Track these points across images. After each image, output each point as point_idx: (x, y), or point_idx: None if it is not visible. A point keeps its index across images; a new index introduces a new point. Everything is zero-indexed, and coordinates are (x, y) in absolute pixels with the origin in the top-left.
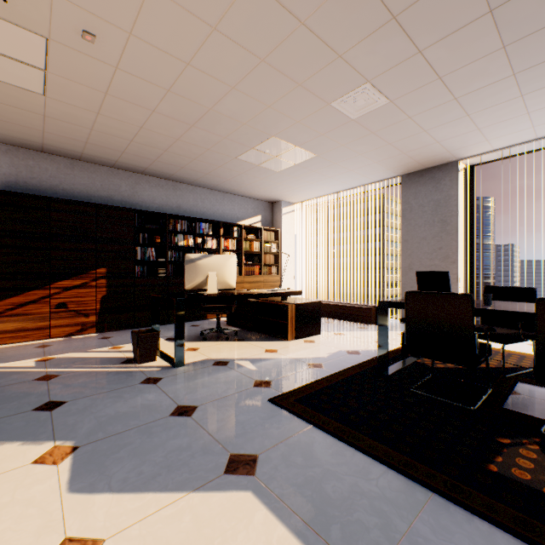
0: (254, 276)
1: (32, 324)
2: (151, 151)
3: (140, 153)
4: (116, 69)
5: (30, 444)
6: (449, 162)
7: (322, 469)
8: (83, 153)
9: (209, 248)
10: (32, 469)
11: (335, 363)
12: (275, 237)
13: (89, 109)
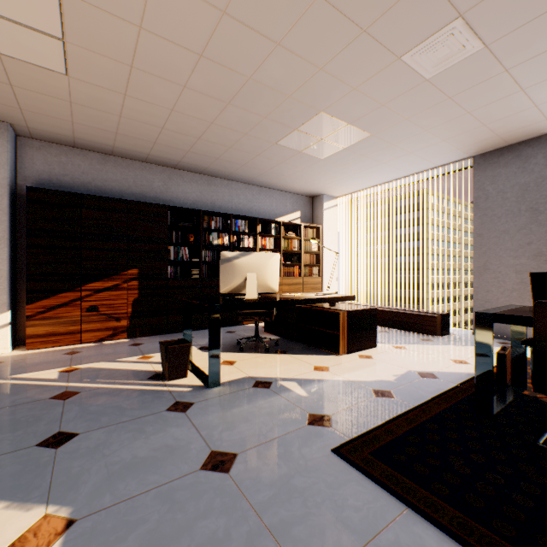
0: (293, 277)
1: (63, 328)
2: (183, 139)
3: (173, 143)
4: (139, 30)
5: (15, 507)
6: (542, 134)
7: None
8: (114, 147)
9: (245, 247)
10: None
11: (409, 390)
12: (316, 234)
13: (115, 90)
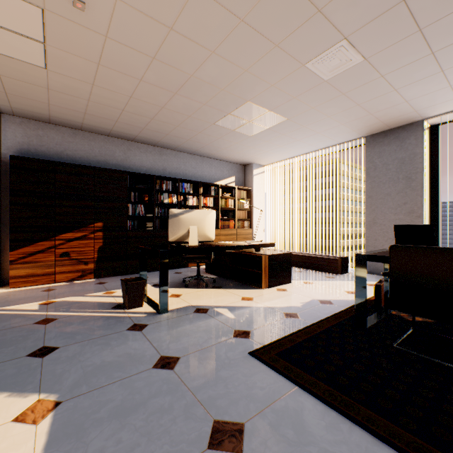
0: (229, 229)
1: (41, 270)
2: (140, 119)
3: (131, 122)
4: (105, 38)
5: (15, 396)
6: (414, 121)
7: (318, 449)
8: (83, 123)
9: (190, 205)
10: (11, 429)
11: (310, 313)
12: (247, 195)
13: (85, 80)
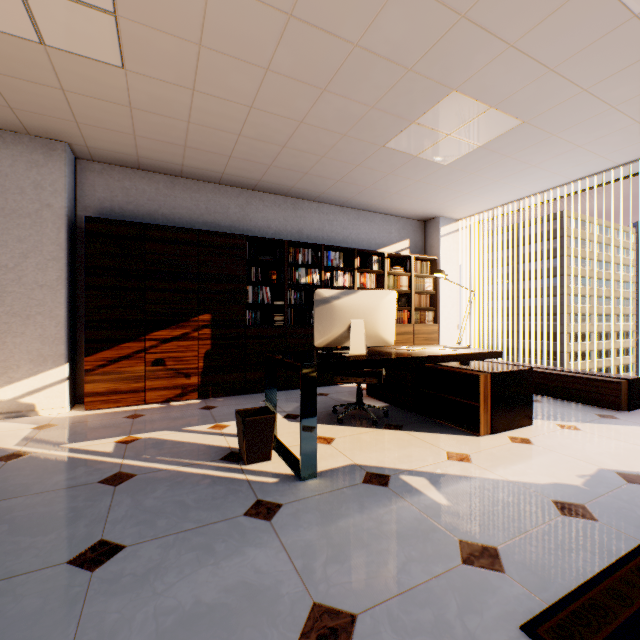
0: (400, 325)
1: (126, 384)
2: (264, 149)
3: (251, 156)
4: None
5: None
6: None
7: None
8: (183, 166)
9: (340, 286)
10: None
11: (617, 507)
12: (429, 269)
13: (181, 84)
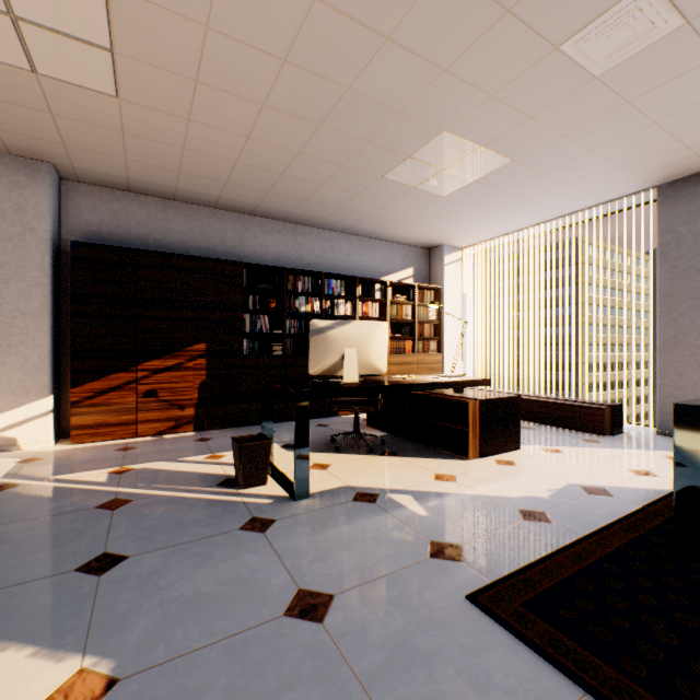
0: (403, 355)
1: (115, 417)
2: (262, 176)
3: (249, 182)
4: (206, 30)
5: (44, 656)
6: None
7: None
8: (176, 189)
9: (342, 315)
10: None
11: (572, 513)
12: (434, 298)
13: (177, 114)
